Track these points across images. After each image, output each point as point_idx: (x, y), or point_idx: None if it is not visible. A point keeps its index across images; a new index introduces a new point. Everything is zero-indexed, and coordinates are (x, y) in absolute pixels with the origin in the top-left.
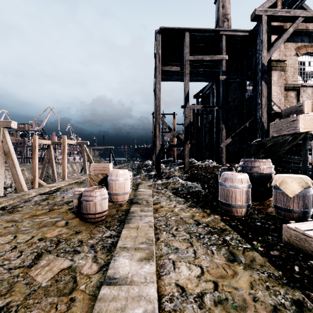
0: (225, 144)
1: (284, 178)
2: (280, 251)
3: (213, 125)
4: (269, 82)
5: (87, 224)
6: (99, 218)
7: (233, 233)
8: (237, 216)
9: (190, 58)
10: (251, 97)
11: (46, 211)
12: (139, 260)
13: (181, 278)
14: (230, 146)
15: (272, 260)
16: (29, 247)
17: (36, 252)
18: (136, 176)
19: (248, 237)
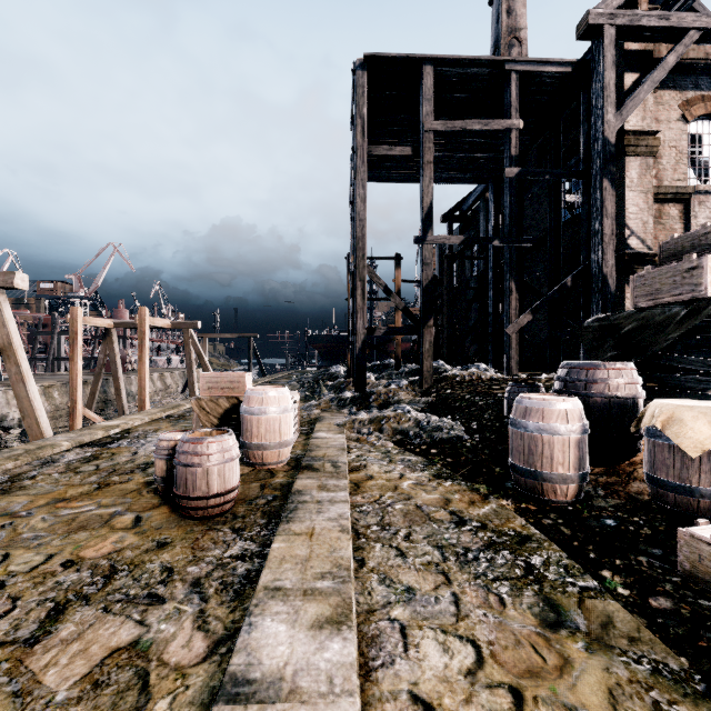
0: (518, 327)
1: (676, 410)
2: (674, 597)
3: (487, 284)
4: (620, 182)
5: (187, 522)
6: (217, 507)
7: (548, 547)
8: (556, 502)
9: (435, 127)
10: (576, 217)
11: (91, 488)
12: (313, 626)
13: (424, 677)
14: (527, 332)
15: (656, 625)
16: (36, 586)
17: (53, 599)
18: (310, 402)
19: (588, 558)
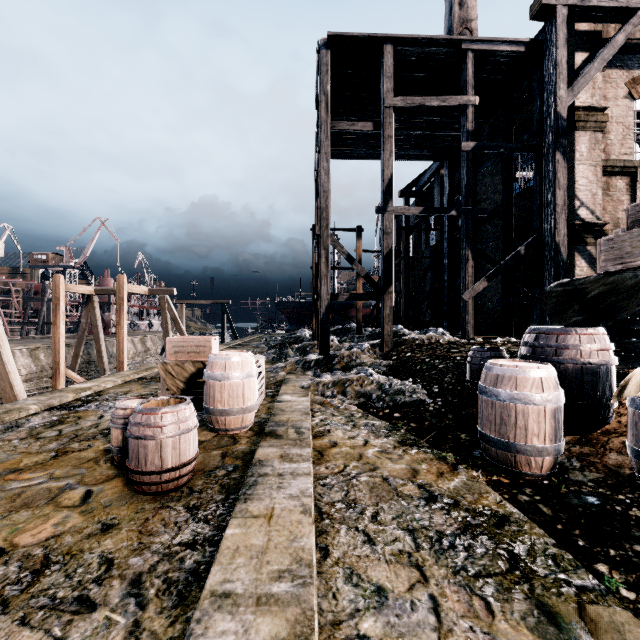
0: (474, 293)
1: None
2: None
3: (441, 253)
4: (570, 156)
5: (139, 498)
6: (172, 482)
7: (530, 531)
8: (531, 475)
9: (396, 103)
10: (526, 190)
11: (47, 457)
12: None
13: None
14: (479, 298)
15: None
16: None
17: None
18: (276, 365)
19: (577, 546)
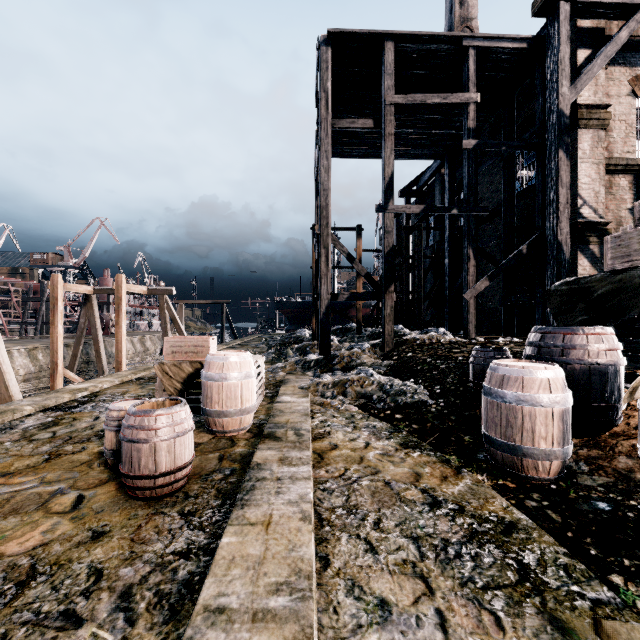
0: (475, 293)
1: None
2: None
3: (442, 253)
4: (573, 154)
5: (132, 503)
6: (167, 486)
7: (539, 539)
8: (538, 479)
9: (396, 101)
10: (528, 189)
11: (39, 460)
12: None
13: None
14: (480, 298)
15: None
16: None
17: None
18: (276, 365)
19: (590, 555)
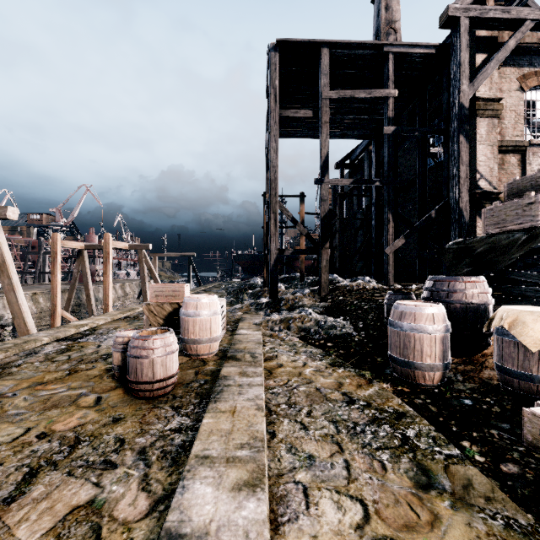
0: (394, 249)
1: (520, 314)
2: (520, 463)
3: (370, 215)
4: (472, 138)
5: (137, 401)
6: (161, 390)
7: (419, 422)
8: (425, 386)
9: (331, 95)
10: (438, 164)
11: (63, 374)
12: (234, 488)
13: (322, 531)
14: (401, 252)
15: (507, 487)
16: (15, 454)
17: (28, 465)
18: (234, 306)
19: (451, 431)
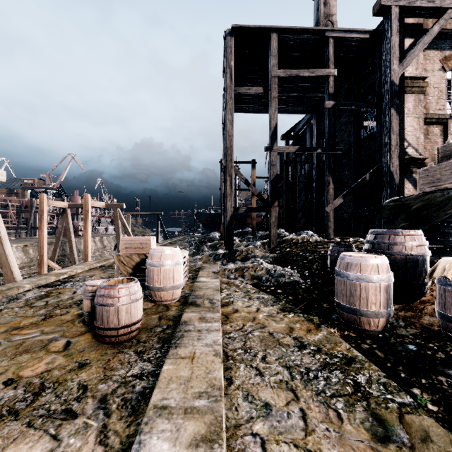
0: (333, 207)
1: None
2: None
3: (311, 179)
4: (401, 111)
5: (103, 346)
6: (125, 335)
7: (368, 367)
8: (370, 331)
9: (279, 74)
10: (371, 135)
11: (39, 319)
12: (191, 444)
13: None
14: (338, 210)
15: None
16: None
17: None
18: (195, 257)
19: (400, 377)
